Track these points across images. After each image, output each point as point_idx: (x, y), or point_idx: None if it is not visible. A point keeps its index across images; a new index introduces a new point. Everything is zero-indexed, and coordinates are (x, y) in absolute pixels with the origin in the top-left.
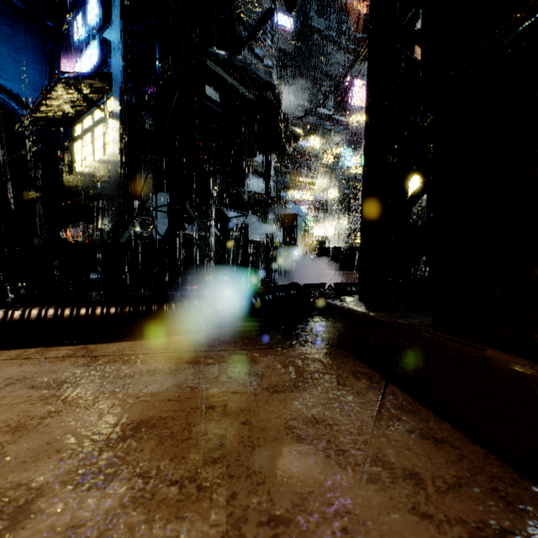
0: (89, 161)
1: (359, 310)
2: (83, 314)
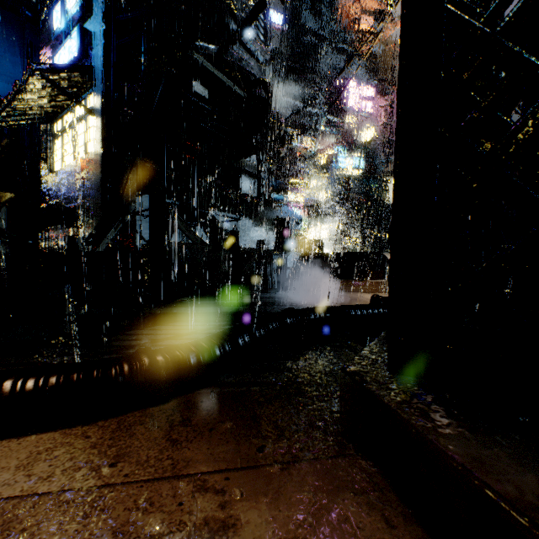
0: (70, 160)
1: (407, 420)
2: None
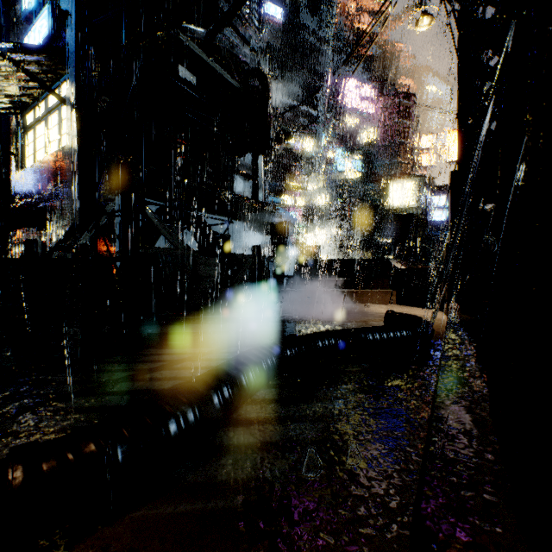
0: (42, 156)
1: None
2: None
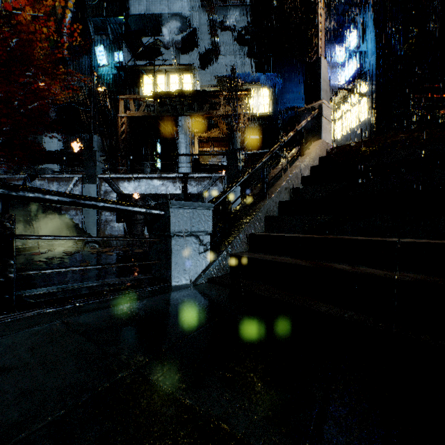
0: (347, 130)
1: None
2: None
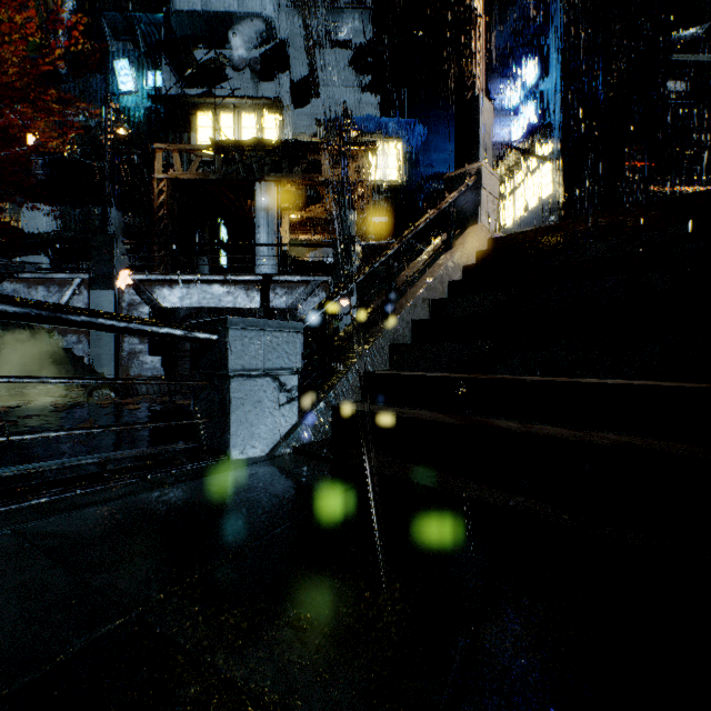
0: (521, 212)
1: None
2: None
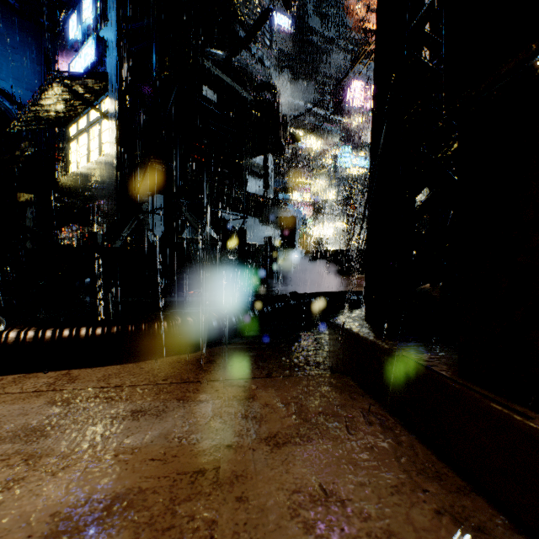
0: (85, 162)
1: (367, 338)
2: (66, 337)
